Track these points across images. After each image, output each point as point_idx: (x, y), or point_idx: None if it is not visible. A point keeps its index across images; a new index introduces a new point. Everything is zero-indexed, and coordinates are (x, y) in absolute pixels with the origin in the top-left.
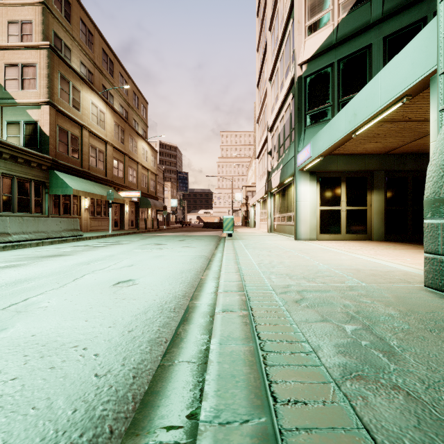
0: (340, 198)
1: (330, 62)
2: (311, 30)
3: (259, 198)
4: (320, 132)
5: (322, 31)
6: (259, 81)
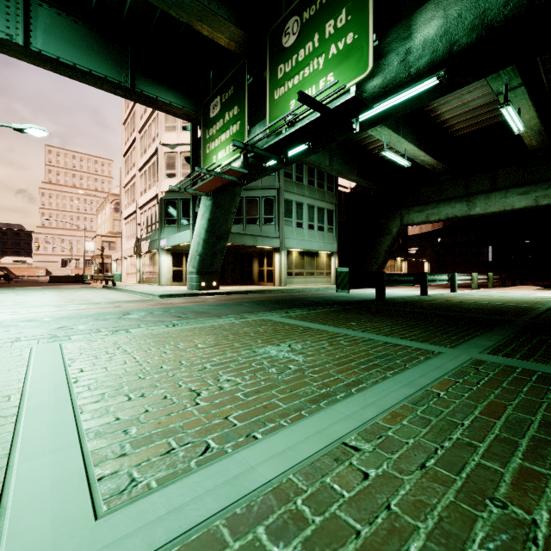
0: (183, 264)
1: (177, 198)
2: (167, 176)
3: (127, 255)
4: (170, 236)
5: (173, 180)
6: (127, 154)
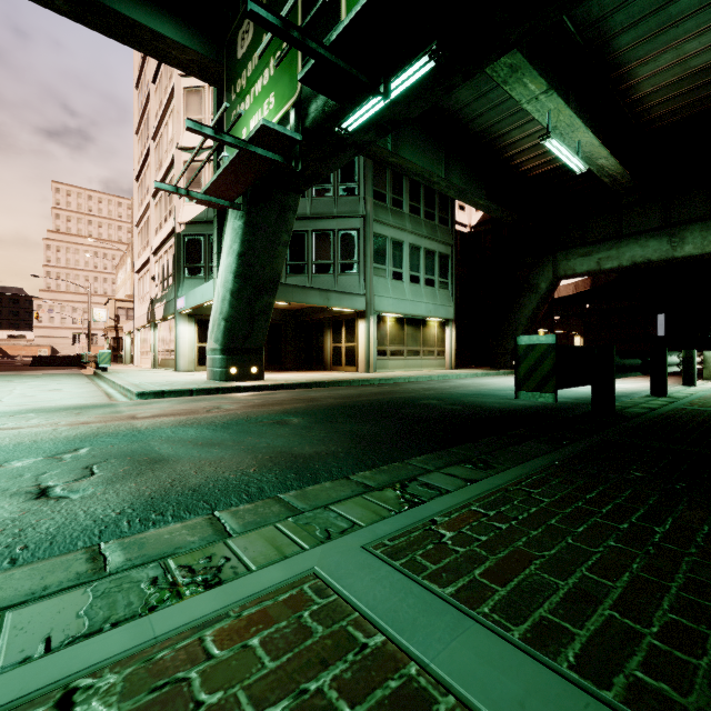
0: None
1: (203, 233)
2: (189, 199)
3: (140, 326)
4: (190, 292)
5: (198, 205)
6: (140, 176)
